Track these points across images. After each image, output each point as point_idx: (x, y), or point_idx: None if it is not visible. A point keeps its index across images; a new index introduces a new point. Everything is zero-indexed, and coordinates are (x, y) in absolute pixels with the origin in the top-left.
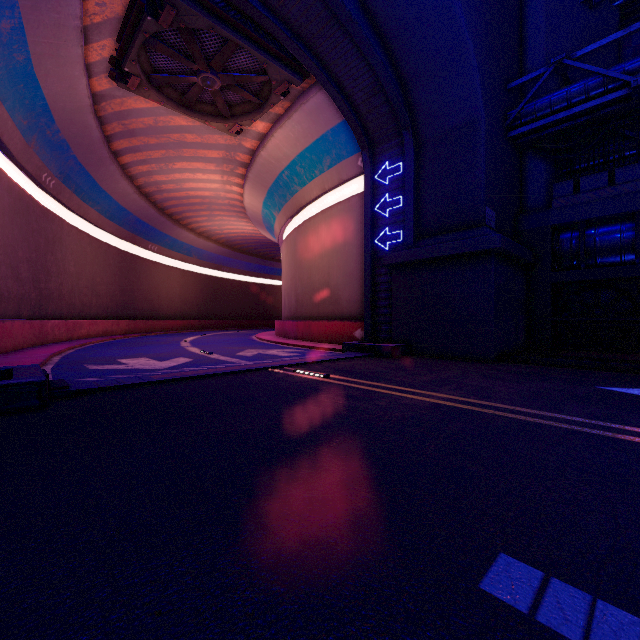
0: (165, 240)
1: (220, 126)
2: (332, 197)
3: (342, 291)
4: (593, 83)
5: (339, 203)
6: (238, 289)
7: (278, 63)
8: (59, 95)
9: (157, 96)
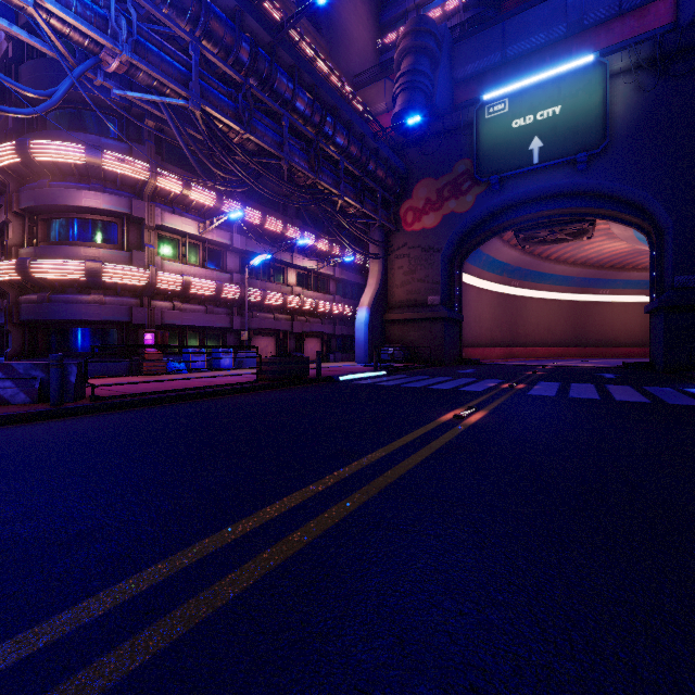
0: (616, 283)
1: (576, 241)
2: None
3: None
4: None
5: None
6: None
7: (573, 223)
8: (507, 259)
9: (539, 245)
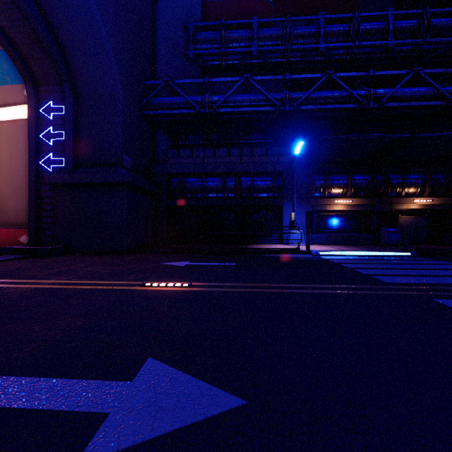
0: None
1: None
2: None
3: (8, 201)
4: (182, 100)
5: (5, 122)
6: None
7: None
8: None
9: None
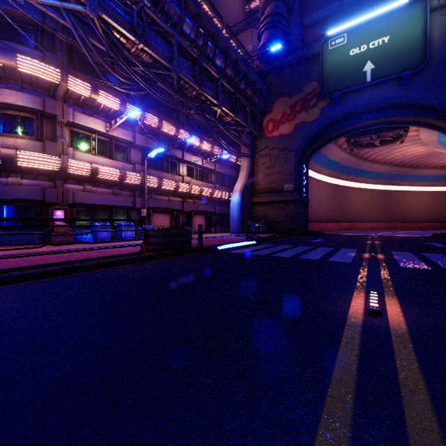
0: (412, 178)
1: (391, 144)
2: None
3: None
4: None
5: None
6: None
7: (392, 130)
8: (338, 159)
9: (363, 148)
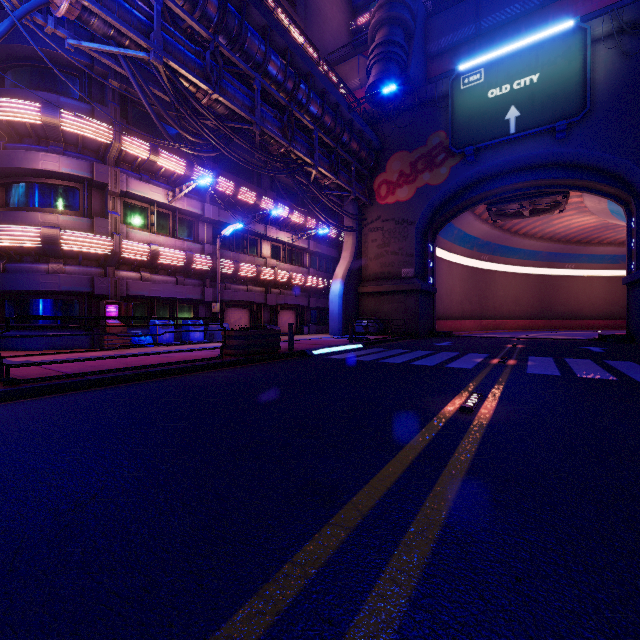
0: (581, 258)
1: (547, 214)
2: None
3: None
4: None
5: None
6: None
7: (547, 196)
8: (477, 233)
9: (510, 219)
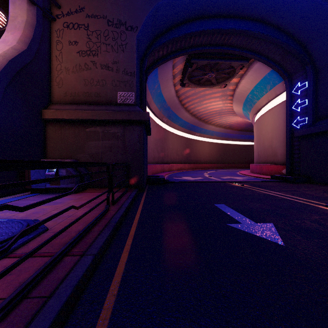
0: (202, 130)
1: (217, 87)
2: (274, 102)
3: (278, 150)
4: None
5: (276, 105)
6: (237, 148)
7: (235, 61)
8: (167, 95)
9: (194, 86)
